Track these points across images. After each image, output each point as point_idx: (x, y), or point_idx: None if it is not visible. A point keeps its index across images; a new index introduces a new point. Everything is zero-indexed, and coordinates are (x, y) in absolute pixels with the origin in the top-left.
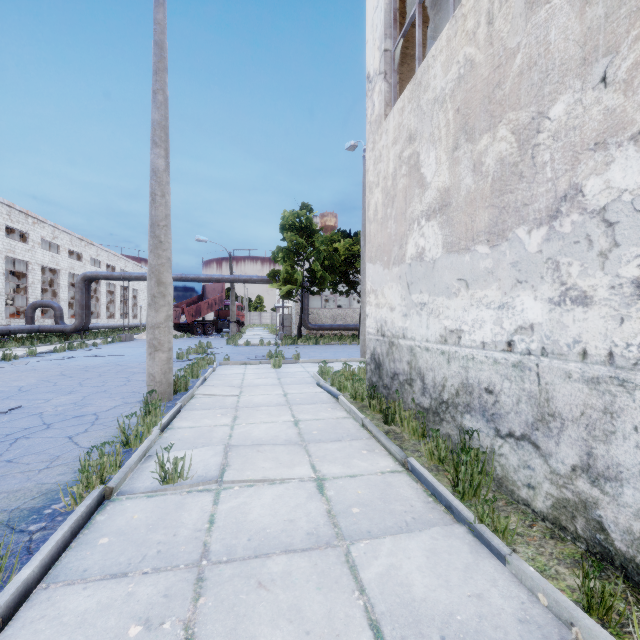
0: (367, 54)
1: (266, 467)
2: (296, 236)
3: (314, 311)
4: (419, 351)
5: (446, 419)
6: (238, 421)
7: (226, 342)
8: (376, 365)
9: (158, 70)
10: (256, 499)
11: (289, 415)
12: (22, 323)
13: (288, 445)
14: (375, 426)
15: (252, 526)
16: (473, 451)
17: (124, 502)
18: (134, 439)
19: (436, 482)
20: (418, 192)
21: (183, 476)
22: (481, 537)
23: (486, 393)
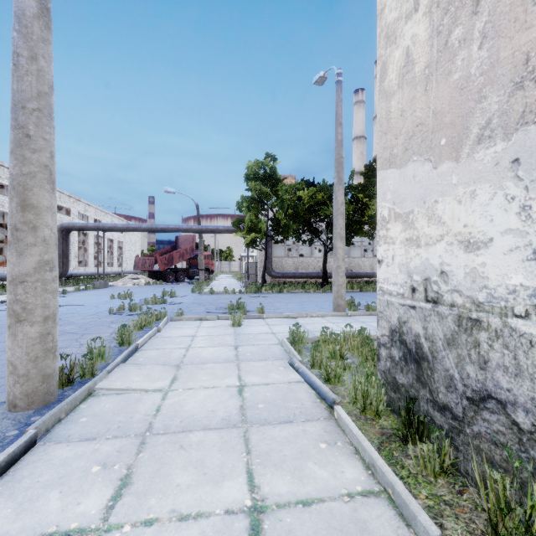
0: None
1: None
2: (260, 185)
3: (277, 260)
4: None
5: None
6: (120, 507)
7: (191, 290)
8: (408, 354)
9: None
10: None
11: (241, 475)
12: None
13: None
14: None
15: None
16: None
17: None
18: None
19: None
20: None
21: None
22: None
23: None
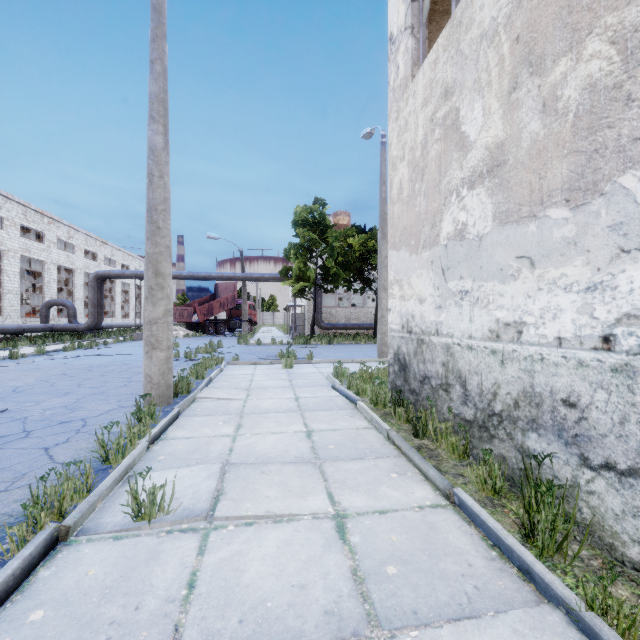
0: (389, 12)
1: (271, 496)
2: (309, 232)
3: (327, 310)
4: (459, 350)
5: (499, 436)
6: (242, 431)
7: (237, 341)
8: (401, 366)
9: (156, 37)
10: (255, 547)
11: (301, 424)
12: (38, 322)
13: (299, 464)
14: (405, 441)
15: (247, 595)
16: (545, 483)
17: (82, 547)
18: (115, 454)
19: (501, 529)
20: (457, 156)
21: (163, 509)
22: (594, 636)
23: (564, 406)
